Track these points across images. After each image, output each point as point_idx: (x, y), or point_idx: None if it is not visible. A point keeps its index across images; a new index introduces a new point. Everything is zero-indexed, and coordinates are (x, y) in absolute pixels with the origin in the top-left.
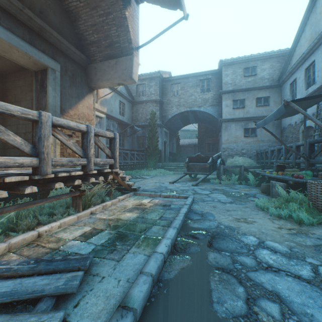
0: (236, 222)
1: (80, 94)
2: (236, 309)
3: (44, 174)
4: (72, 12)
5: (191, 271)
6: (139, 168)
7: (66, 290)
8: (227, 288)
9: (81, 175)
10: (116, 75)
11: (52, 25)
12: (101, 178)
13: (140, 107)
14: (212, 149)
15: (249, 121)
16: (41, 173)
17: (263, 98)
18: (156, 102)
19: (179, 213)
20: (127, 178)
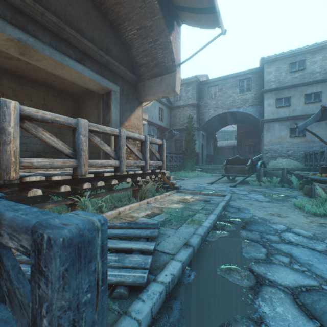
0: (269, 215)
1: (132, 108)
2: (258, 256)
3: (121, 172)
4: (127, 43)
5: (227, 239)
6: (177, 170)
7: (152, 236)
8: (253, 248)
9: (140, 173)
10: (161, 89)
11: (114, 57)
12: (153, 177)
13: (178, 112)
14: (253, 150)
15: (296, 120)
16: (120, 171)
17: (313, 94)
18: (193, 106)
19: (218, 206)
20: (171, 177)
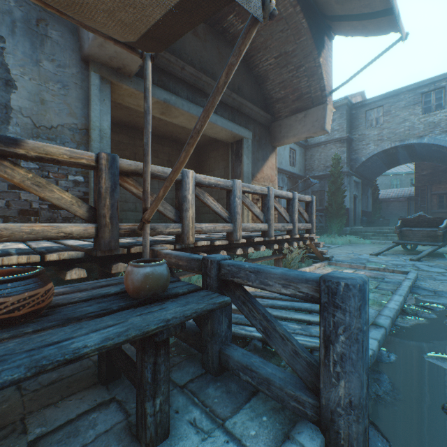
0: None
1: (265, 155)
2: None
3: (270, 237)
4: (260, 76)
5: (428, 326)
6: (316, 234)
7: None
8: None
9: (284, 239)
10: (305, 129)
11: (245, 96)
12: (300, 243)
13: (316, 152)
14: (446, 203)
15: None
16: (269, 236)
17: None
18: (340, 141)
19: (401, 285)
20: (320, 244)
